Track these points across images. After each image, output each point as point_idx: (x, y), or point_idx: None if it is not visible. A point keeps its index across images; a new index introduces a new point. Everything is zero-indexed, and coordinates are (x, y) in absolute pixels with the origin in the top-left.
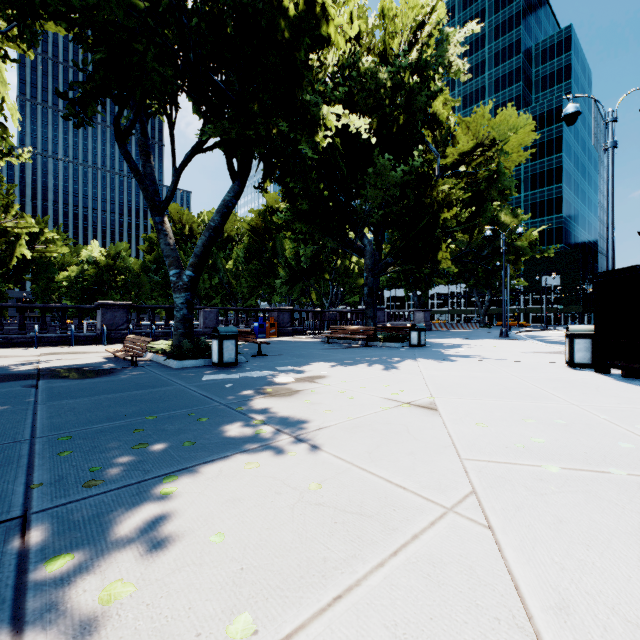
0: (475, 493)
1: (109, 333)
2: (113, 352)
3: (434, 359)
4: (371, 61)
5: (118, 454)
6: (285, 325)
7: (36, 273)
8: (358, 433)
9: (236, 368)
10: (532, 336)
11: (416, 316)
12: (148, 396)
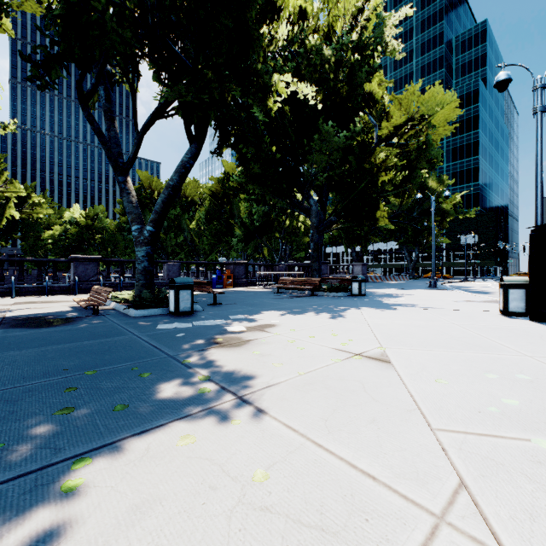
0: (466, 487)
1: (81, 284)
2: (77, 301)
3: (376, 308)
4: (317, 39)
5: (34, 423)
6: (240, 277)
7: (24, 232)
8: (310, 392)
9: (191, 317)
10: (456, 286)
11: (355, 269)
12: (97, 347)
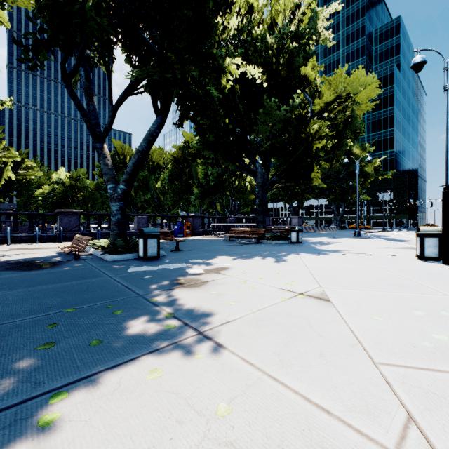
0: (415, 422)
1: (65, 233)
2: (62, 248)
3: (312, 253)
4: (262, 30)
5: (18, 357)
6: (197, 227)
7: (19, 190)
8: (263, 328)
9: (157, 261)
10: (376, 235)
11: (292, 221)
12: (77, 287)
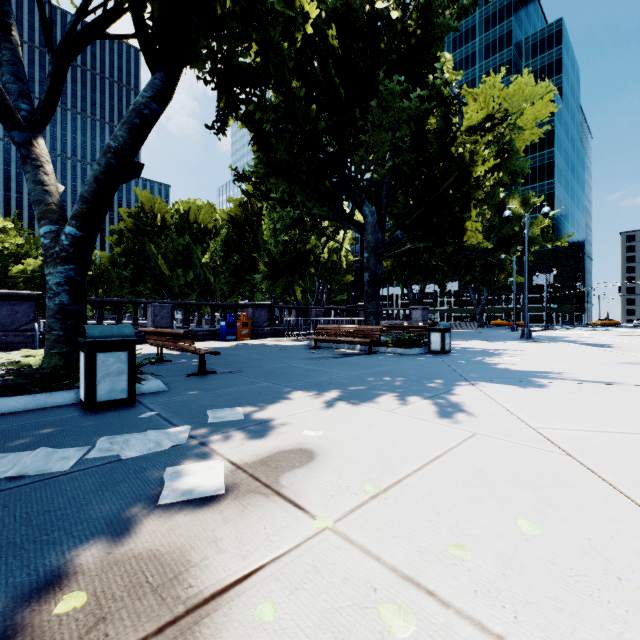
0: None
1: (5, 335)
2: None
3: (500, 381)
4: None
5: None
6: (262, 324)
7: None
8: None
9: (119, 415)
10: (549, 337)
11: (413, 314)
12: None
